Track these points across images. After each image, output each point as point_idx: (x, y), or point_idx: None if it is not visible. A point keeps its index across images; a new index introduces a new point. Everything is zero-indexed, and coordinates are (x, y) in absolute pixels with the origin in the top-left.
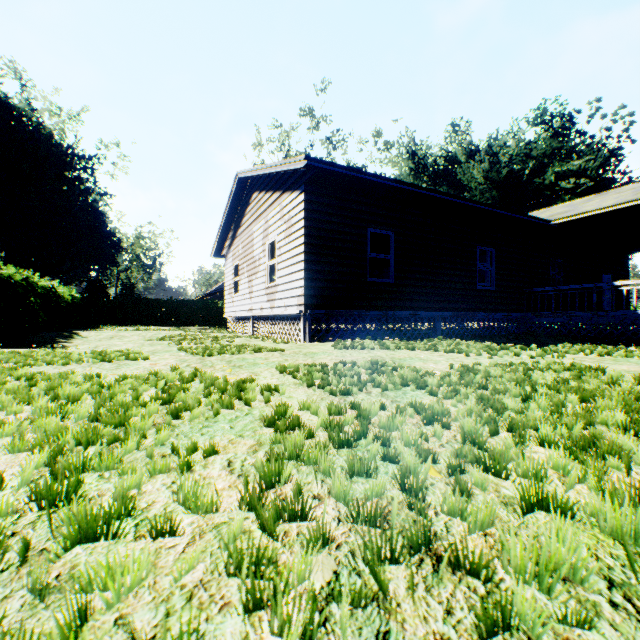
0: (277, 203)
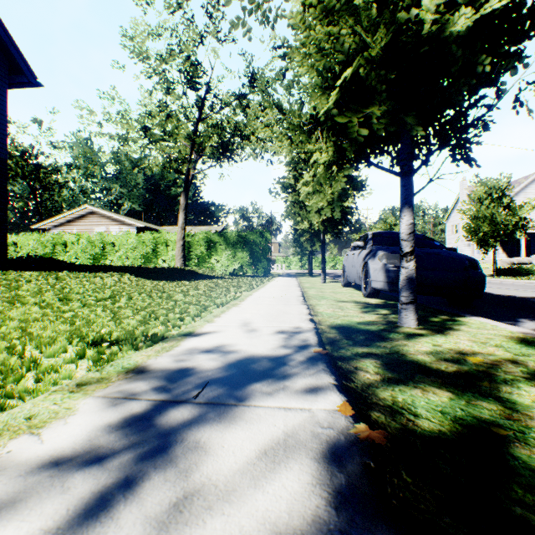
0: (118, 226)
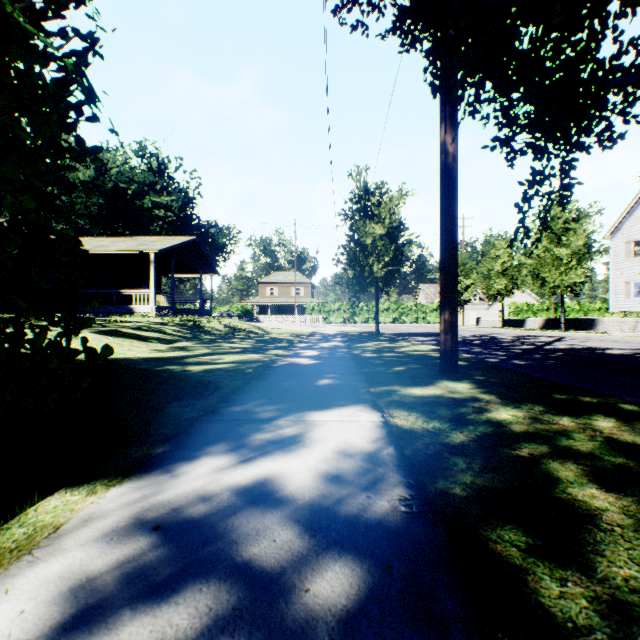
0: None
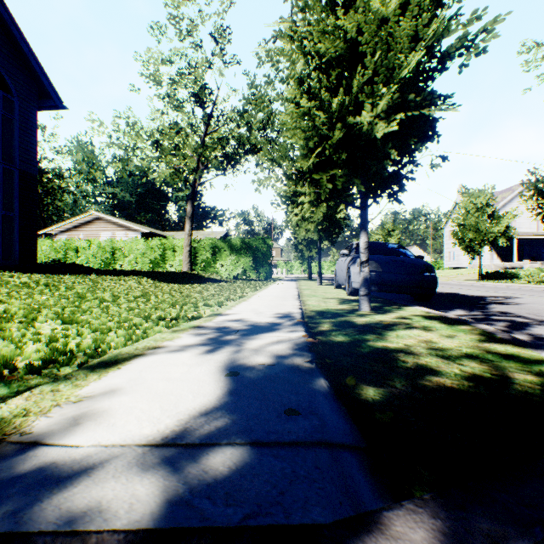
0: (123, 231)
